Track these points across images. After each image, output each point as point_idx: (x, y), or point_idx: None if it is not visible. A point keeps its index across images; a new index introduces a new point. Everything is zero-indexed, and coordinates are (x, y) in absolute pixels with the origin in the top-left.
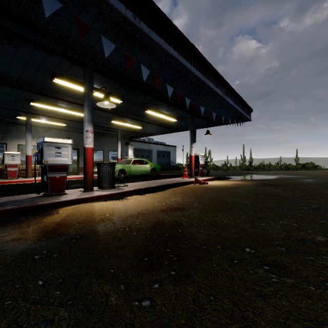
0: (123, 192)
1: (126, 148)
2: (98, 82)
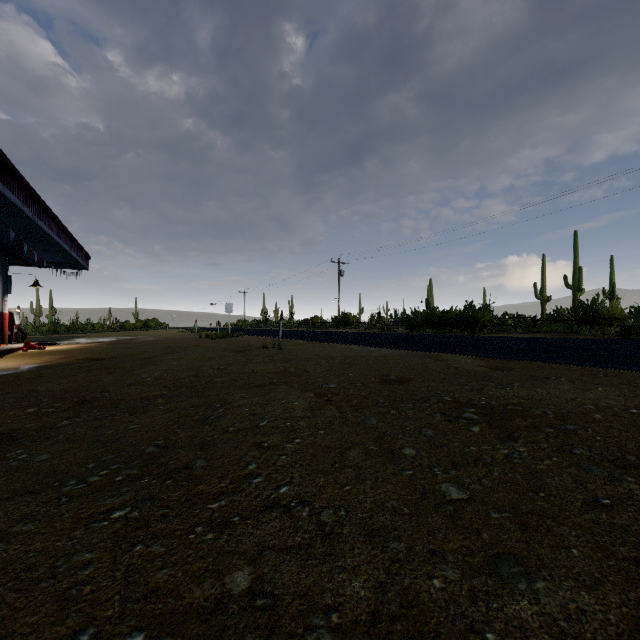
0: None
1: None
2: None
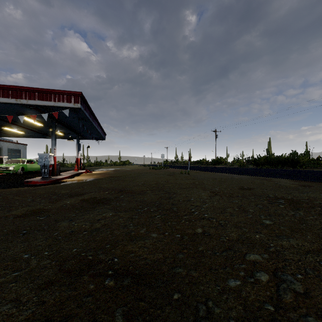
0: (69, 176)
1: None
2: (42, 118)
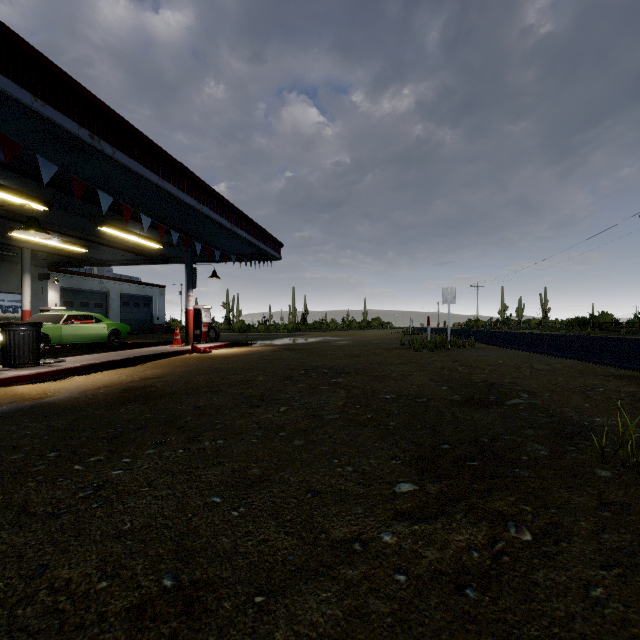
0: (62, 371)
1: (42, 287)
2: None
